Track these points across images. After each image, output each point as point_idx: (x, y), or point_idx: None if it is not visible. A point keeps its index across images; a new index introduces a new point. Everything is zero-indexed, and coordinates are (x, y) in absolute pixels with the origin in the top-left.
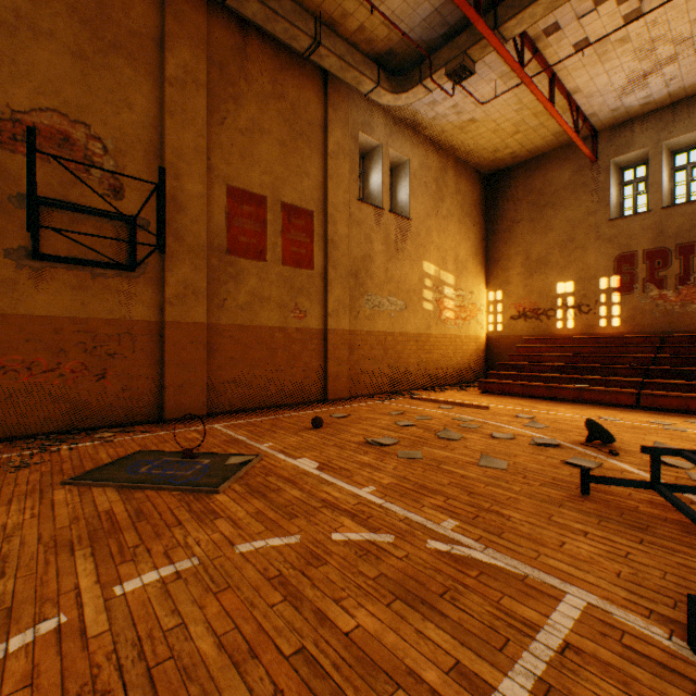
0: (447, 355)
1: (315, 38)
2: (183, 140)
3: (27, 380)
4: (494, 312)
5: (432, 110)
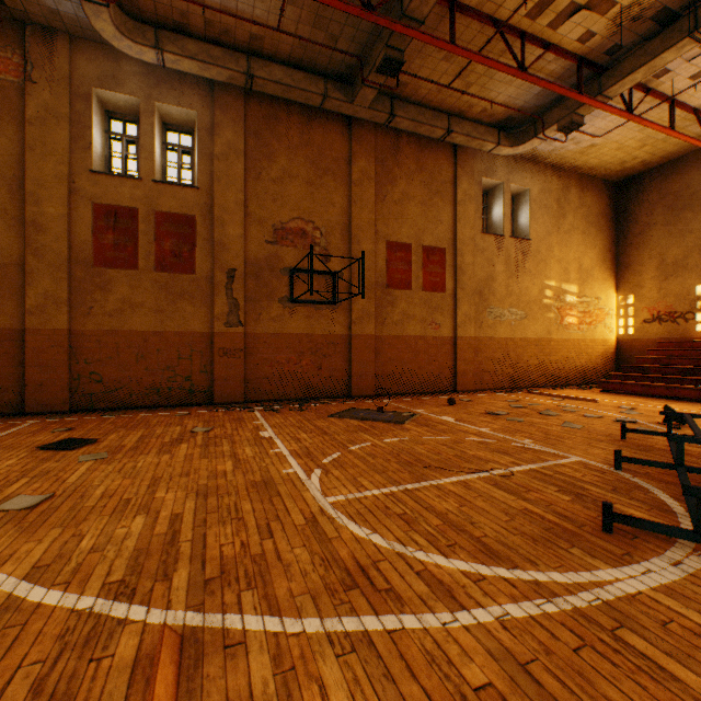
0: (569, 357)
1: (448, 129)
2: (361, 218)
3: (287, 369)
4: (624, 316)
5: (550, 145)
